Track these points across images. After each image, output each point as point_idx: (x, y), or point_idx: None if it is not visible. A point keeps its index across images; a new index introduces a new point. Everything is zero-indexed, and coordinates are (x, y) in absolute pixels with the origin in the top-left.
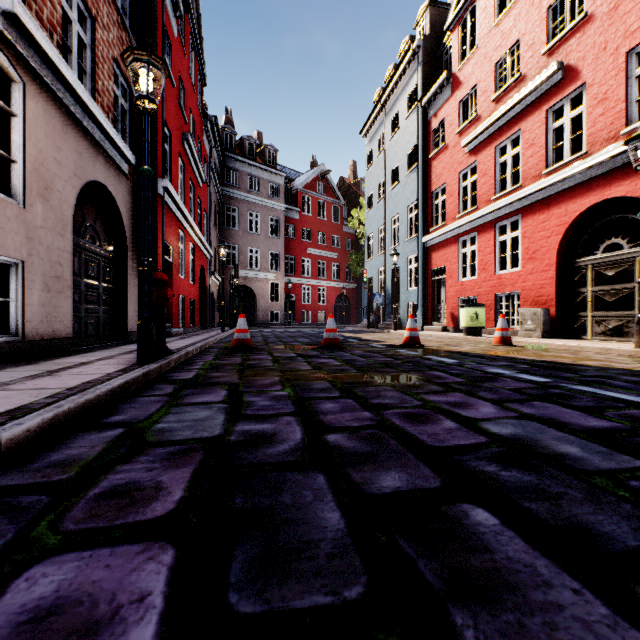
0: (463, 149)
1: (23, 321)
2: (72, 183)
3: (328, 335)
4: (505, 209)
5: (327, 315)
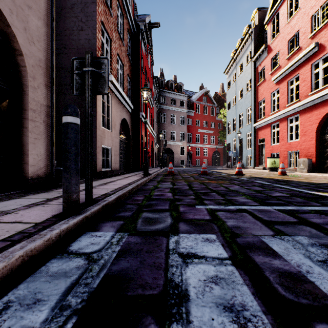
0: (273, 82)
1: (111, 164)
2: (119, 121)
3: (203, 170)
4: (292, 111)
5: (208, 161)
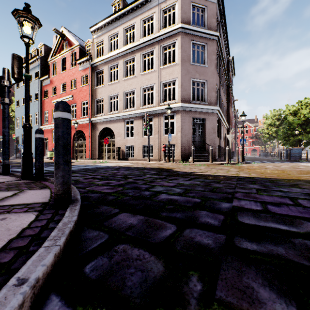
0: (53, 103)
1: None
2: None
3: None
4: None
5: None
